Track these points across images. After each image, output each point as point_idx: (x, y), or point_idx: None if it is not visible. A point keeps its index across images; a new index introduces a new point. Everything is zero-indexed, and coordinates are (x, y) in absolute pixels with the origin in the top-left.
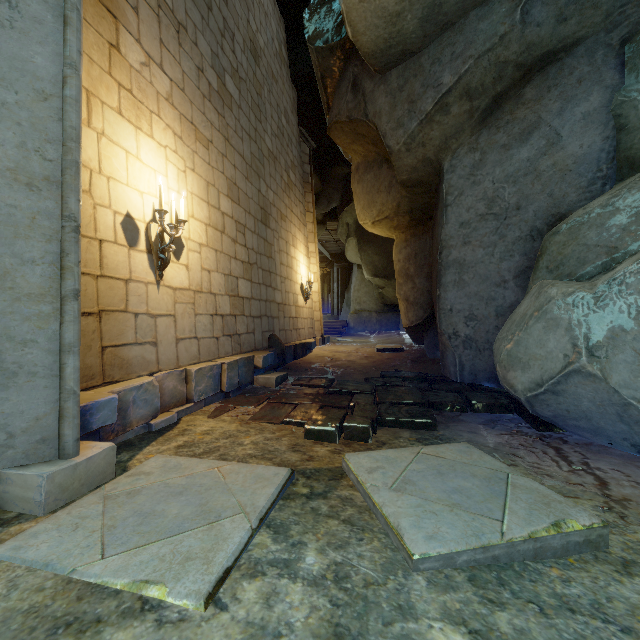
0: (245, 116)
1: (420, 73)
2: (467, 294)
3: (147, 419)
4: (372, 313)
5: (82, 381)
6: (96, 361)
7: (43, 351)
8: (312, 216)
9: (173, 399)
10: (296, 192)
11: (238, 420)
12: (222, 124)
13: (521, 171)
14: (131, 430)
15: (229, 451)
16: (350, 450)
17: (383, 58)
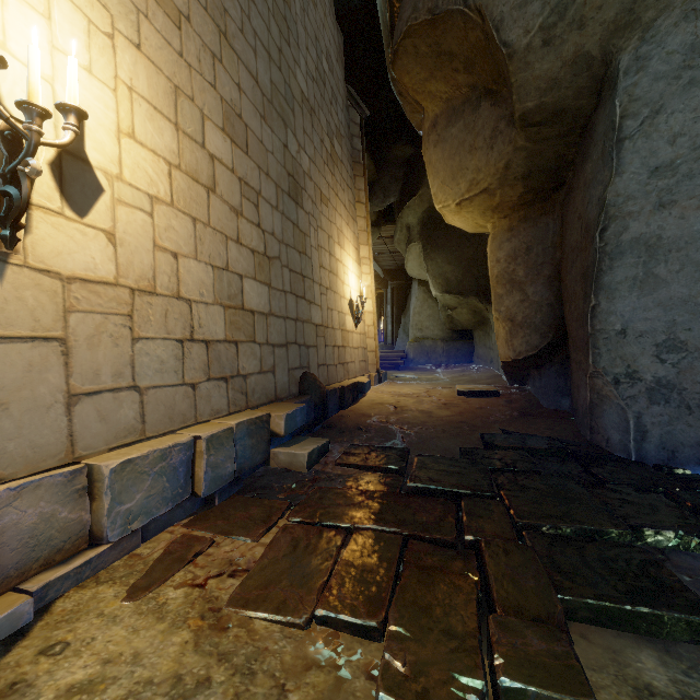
0: (261, 18)
1: None
2: (663, 302)
3: None
4: (437, 341)
5: None
6: None
7: None
8: (364, 209)
9: (38, 550)
10: (343, 171)
11: (199, 607)
12: (213, 2)
13: None
14: None
15: None
16: None
17: None
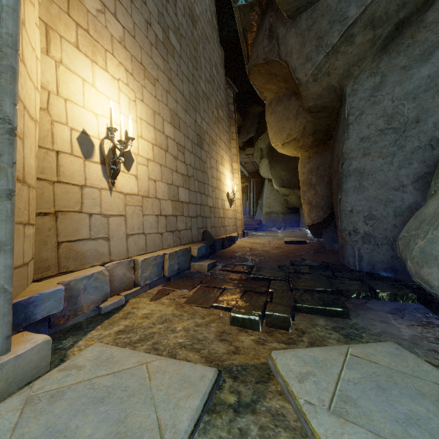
0: (185, 64)
1: (327, 12)
2: (366, 197)
3: (97, 303)
4: (279, 214)
5: (37, 272)
6: (52, 254)
7: None
8: (235, 143)
9: (122, 284)
10: (223, 125)
11: (174, 303)
12: (166, 68)
13: (421, 88)
14: (82, 313)
15: (162, 339)
16: (273, 340)
17: (295, 3)
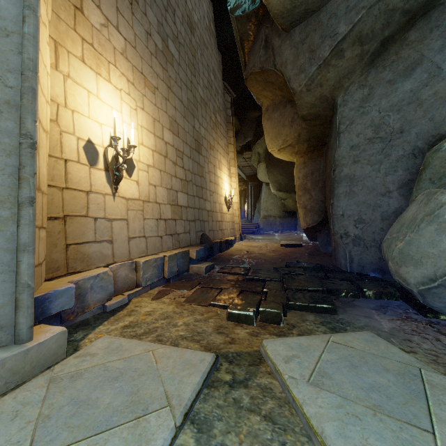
0: (183, 71)
1: (319, 27)
2: (356, 202)
3: (103, 301)
4: (276, 218)
5: (48, 272)
6: (61, 256)
7: (2, 250)
8: (233, 147)
9: (125, 284)
10: (221, 129)
11: (175, 302)
12: (165, 76)
13: (405, 101)
14: (89, 311)
15: (165, 332)
16: (266, 333)
17: (289, 17)
